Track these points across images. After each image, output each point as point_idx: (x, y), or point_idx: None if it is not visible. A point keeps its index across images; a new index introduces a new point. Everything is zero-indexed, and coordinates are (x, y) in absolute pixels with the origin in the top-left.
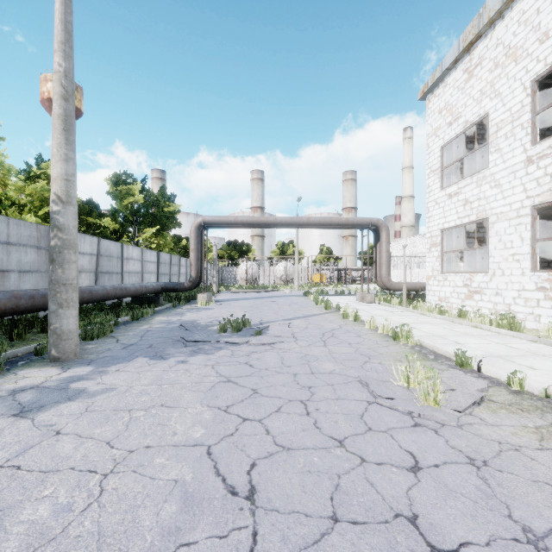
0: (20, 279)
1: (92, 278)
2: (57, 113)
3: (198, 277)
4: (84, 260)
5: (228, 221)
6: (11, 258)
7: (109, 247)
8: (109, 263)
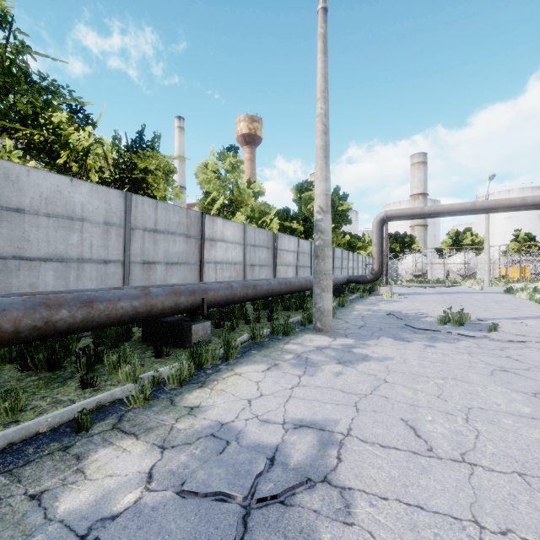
0: (259, 271)
1: (294, 270)
2: (320, 145)
3: (380, 270)
4: (290, 256)
5: (412, 212)
6: (256, 256)
7: (303, 245)
8: (303, 258)
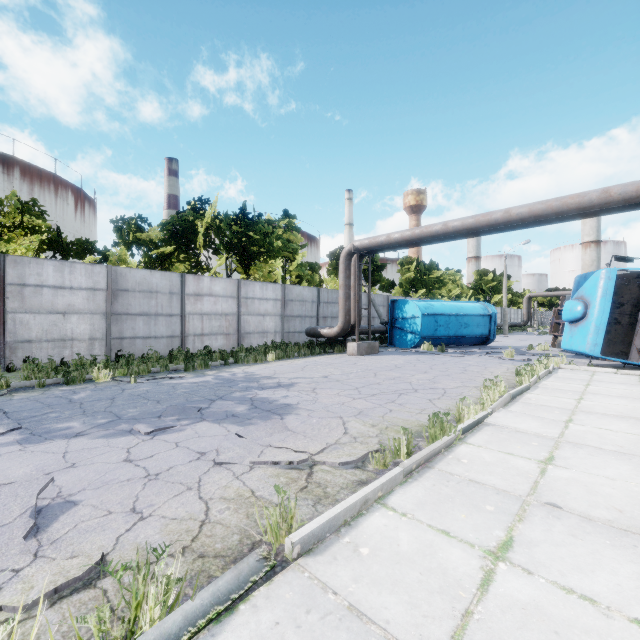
0: None
1: None
2: (504, 291)
3: (527, 320)
4: None
5: (543, 295)
6: None
7: None
8: None
